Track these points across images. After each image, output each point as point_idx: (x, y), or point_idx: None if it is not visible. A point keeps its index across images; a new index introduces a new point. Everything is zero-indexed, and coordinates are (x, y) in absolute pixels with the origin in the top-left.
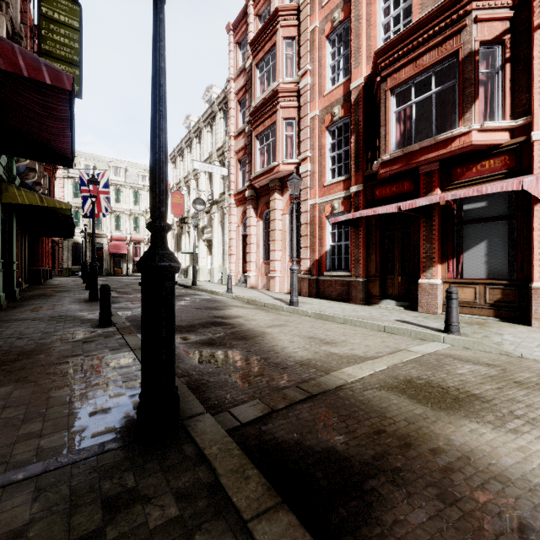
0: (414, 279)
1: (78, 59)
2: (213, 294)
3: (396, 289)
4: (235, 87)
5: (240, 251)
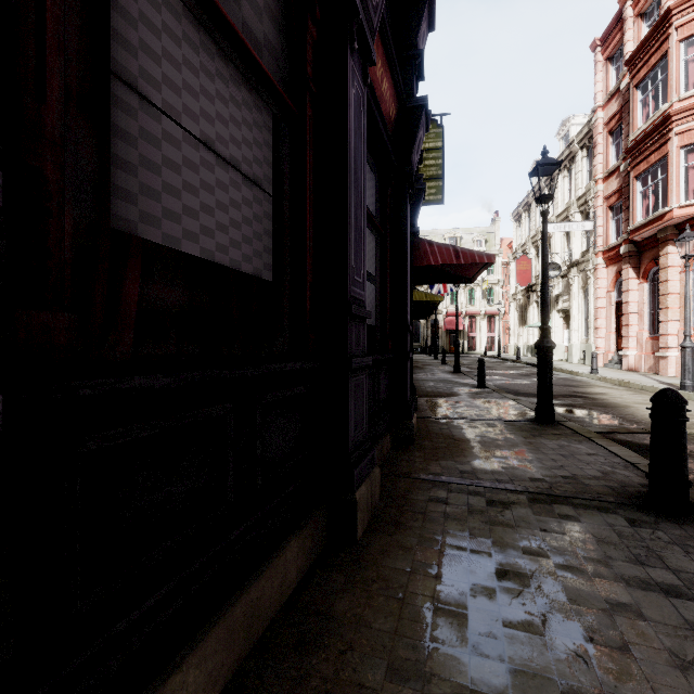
0: None
1: (441, 172)
2: (572, 374)
3: None
4: (604, 115)
5: (612, 323)
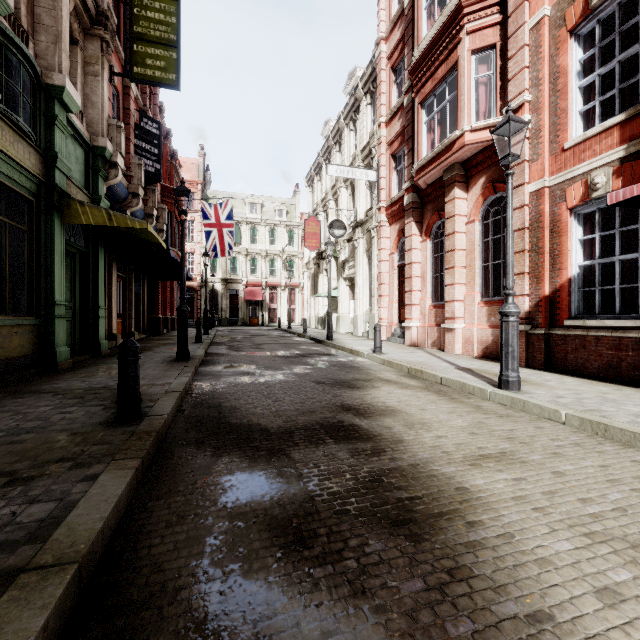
0: None
1: (176, 38)
2: (353, 353)
3: None
4: (387, 49)
5: (395, 291)
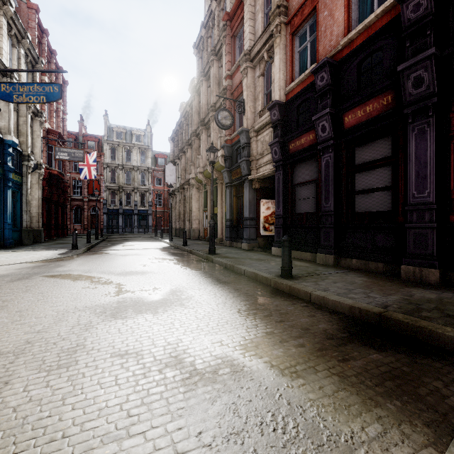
0: None
1: None
2: None
3: None
4: None
5: None
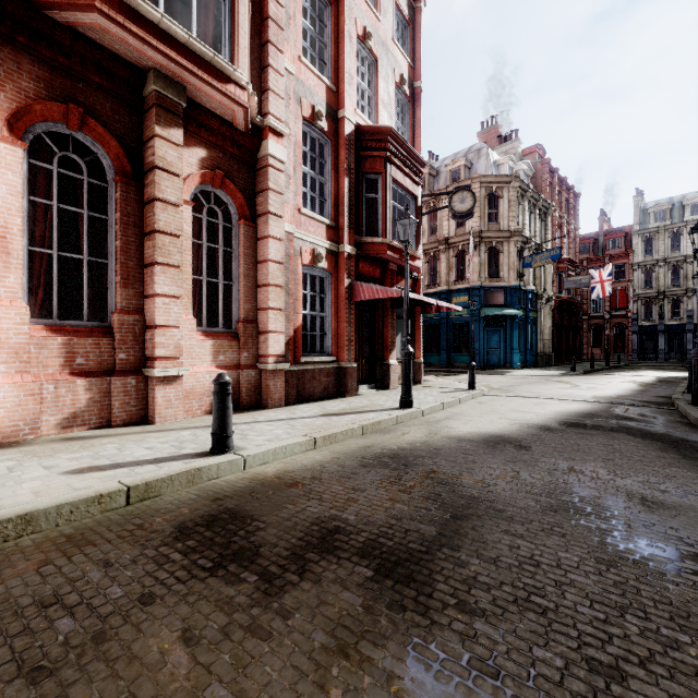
0: (381, 361)
1: None
2: (161, 492)
3: (362, 373)
4: None
5: None
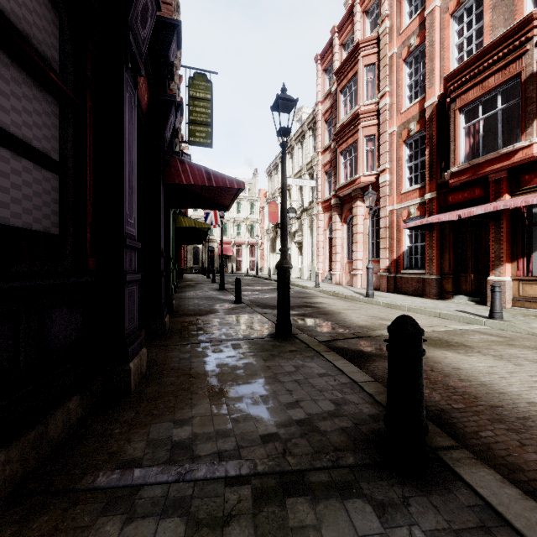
0: (485, 277)
1: (210, 120)
2: (304, 288)
3: (469, 286)
4: (322, 109)
5: (327, 252)
